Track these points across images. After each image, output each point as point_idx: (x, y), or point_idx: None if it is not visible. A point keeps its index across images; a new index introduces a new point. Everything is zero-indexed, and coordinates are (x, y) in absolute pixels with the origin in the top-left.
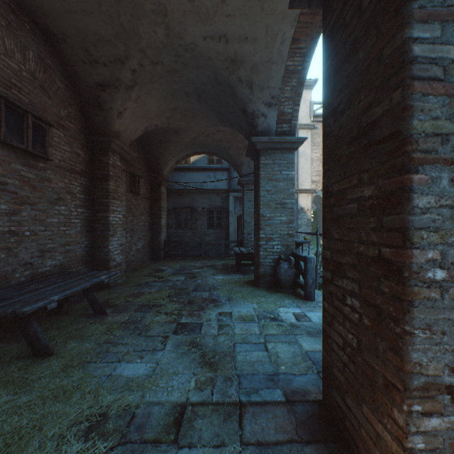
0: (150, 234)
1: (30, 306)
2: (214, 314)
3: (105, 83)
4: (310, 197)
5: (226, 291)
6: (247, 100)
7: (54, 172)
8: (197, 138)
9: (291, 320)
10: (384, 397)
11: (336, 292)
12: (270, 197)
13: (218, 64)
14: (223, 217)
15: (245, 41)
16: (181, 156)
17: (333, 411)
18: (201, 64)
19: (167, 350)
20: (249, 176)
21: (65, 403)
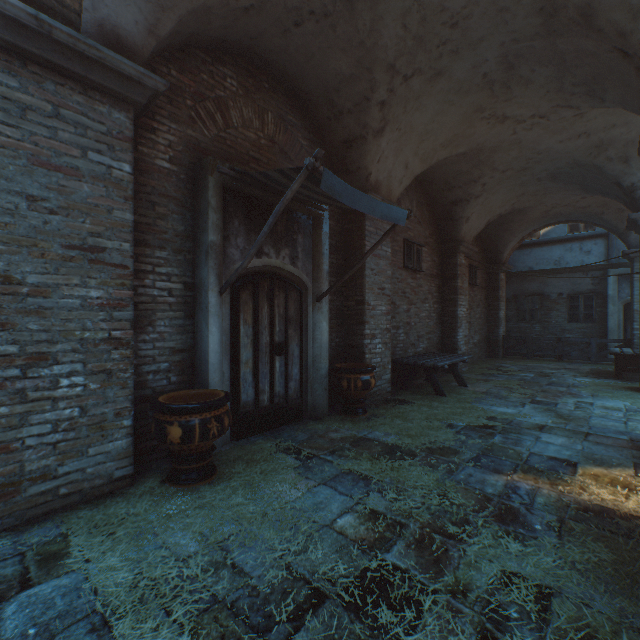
0: (485, 328)
1: (439, 363)
2: (571, 401)
3: (457, 200)
4: None
5: (590, 390)
6: (621, 174)
7: (423, 279)
8: (550, 211)
9: None
10: None
11: None
12: None
13: (576, 154)
14: (596, 305)
15: (611, 128)
16: (526, 233)
17: None
18: (556, 157)
19: (525, 408)
20: None
21: (469, 410)
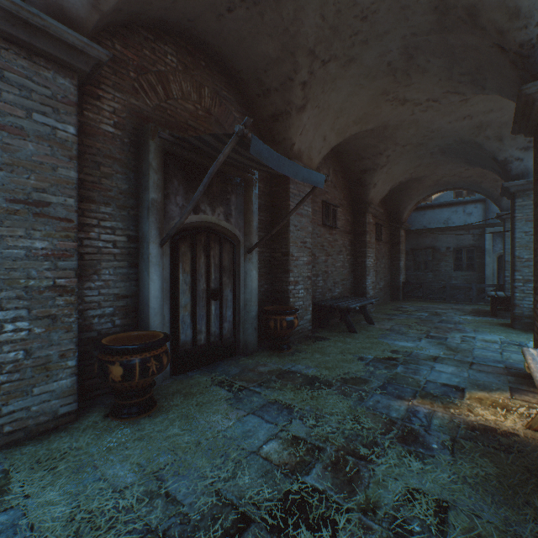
0: (388, 275)
1: (351, 305)
2: (458, 335)
3: (366, 169)
4: None
5: (472, 326)
6: (497, 151)
7: (338, 234)
8: (440, 179)
9: None
10: None
11: (534, 304)
12: (529, 238)
13: (462, 133)
14: (476, 257)
15: (489, 112)
16: (421, 197)
17: None
18: (446, 135)
19: (422, 342)
20: None
21: (376, 345)
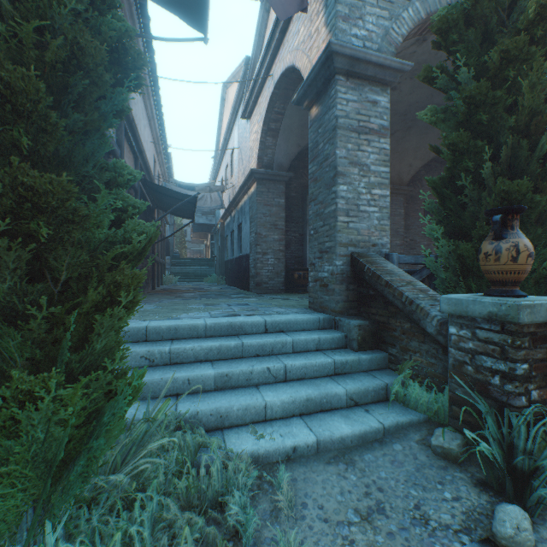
0: None
1: None
2: None
3: None
4: None
5: None
6: None
7: None
8: None
9: None
10: None
11: None
12: None
13: None
14: None
15: None
16: None
17: None
18: None
19: None
20: None
21: None
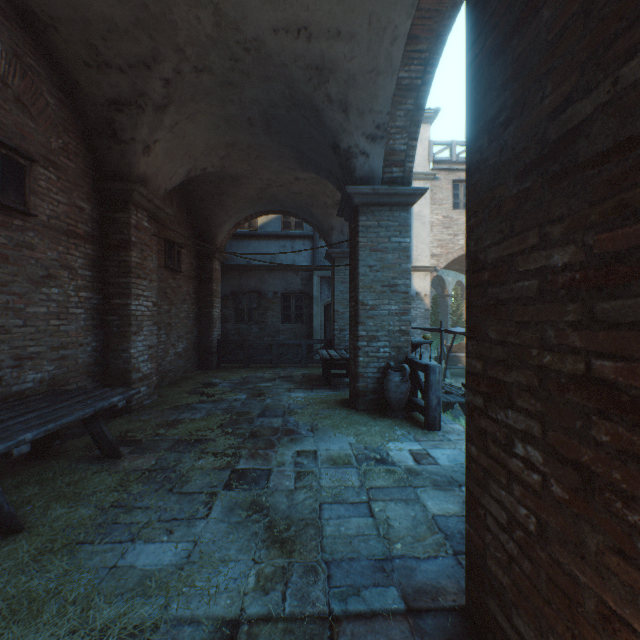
0: (196, 331)
1: None
2: (290, 454)
3: (122, 99)
4: (429, 277)
5: (308, 416)
6: (340, 130)
7: (40, 234)
8: (266, 190)
9: (408, 462)
10: (599, 637)
11: (494, 431)
12: (374, 276)
13: (295, 73)
14: (305, 306)
15: (336, 38)
16: (243, 216)
17: (487, 631)
18: (271, 73)
19: (212, 518)
20: (342, 246)
21: (28, 625)
